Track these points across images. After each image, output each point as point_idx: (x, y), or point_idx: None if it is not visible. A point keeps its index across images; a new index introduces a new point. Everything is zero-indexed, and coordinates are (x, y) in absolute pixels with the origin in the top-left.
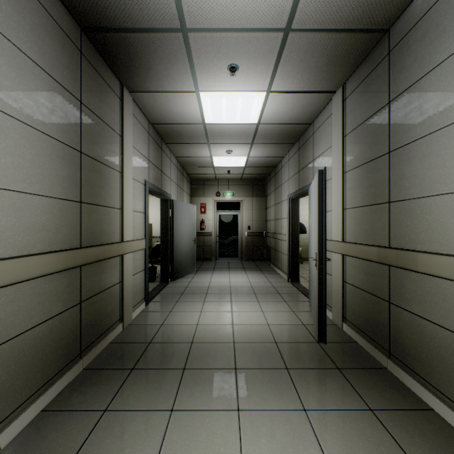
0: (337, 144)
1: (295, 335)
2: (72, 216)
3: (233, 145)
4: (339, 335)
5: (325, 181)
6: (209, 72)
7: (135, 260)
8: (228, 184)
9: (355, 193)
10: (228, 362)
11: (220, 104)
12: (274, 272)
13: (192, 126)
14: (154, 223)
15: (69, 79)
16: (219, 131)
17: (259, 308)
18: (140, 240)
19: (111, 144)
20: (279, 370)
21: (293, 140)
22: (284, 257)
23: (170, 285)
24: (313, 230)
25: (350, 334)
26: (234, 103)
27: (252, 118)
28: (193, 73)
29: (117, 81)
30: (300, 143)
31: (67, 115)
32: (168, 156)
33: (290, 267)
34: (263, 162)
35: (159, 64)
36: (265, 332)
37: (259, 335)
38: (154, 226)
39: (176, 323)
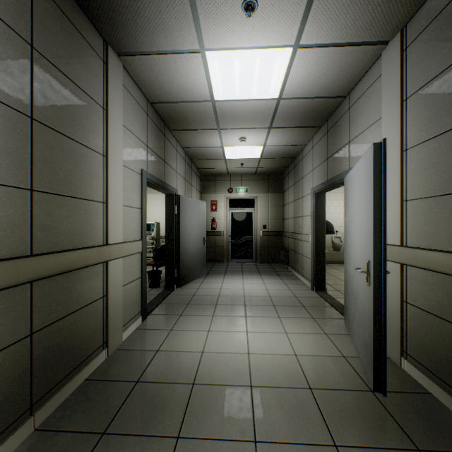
0: (391, 113)
1: (336, 375)
2: (14, 210)
3: (248, 130)
4: (399, 377)
5: (384, 159)
6: (217, 14)
7: (128, 267)
8: (241, 180)
9: (426, 177)
10: (243, 425)
11: (233, 70)
12: (293, 277)
13: (199, 105)
14: (162, 221)
15: (8, 5)
16: (231, 111)
17: (282, 327)
18: (134, 241)
19: (88, 116)
20: (323, 449)
21: (320, 122)
22: (307, 261)
23: (175, 292)
24: (358, 230)
25: (417, 378)
26: (250, 68)
27: (271, 91)
28: (195, 19)
29: (99, 38)
30: (329, 125)
31: (3, 58)
32: (173, 145)
33: (315, 273)
34: (281, 152)
35: (149, 5)
36: (293, 368)
37: (286, 374)
38: (162, 225)
39: (176, 348)
